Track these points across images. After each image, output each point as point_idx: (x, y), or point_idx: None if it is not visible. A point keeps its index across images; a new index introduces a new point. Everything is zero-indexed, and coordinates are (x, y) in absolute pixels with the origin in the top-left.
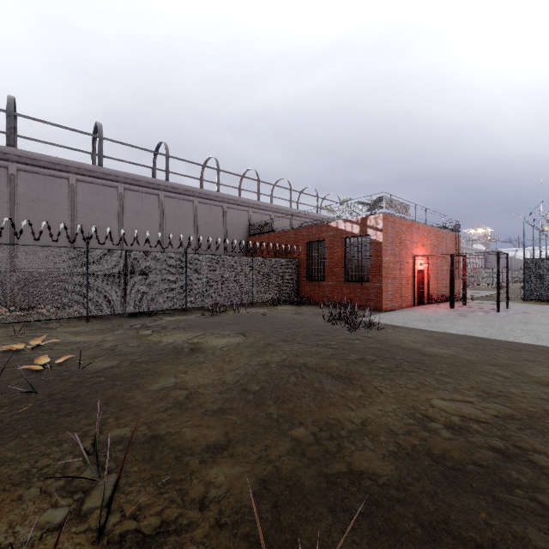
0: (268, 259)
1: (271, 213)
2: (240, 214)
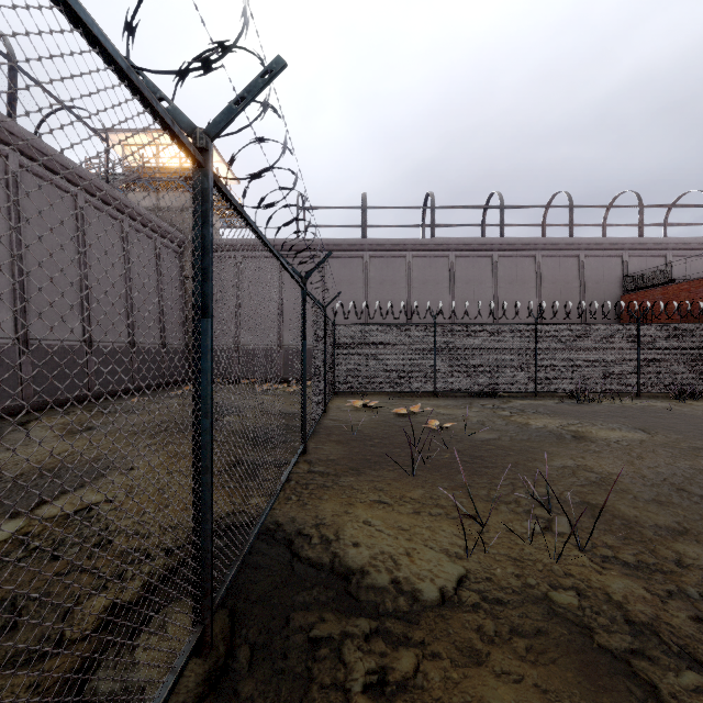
0: (667, 326)
1: (666, 252)
2: (607, 263)
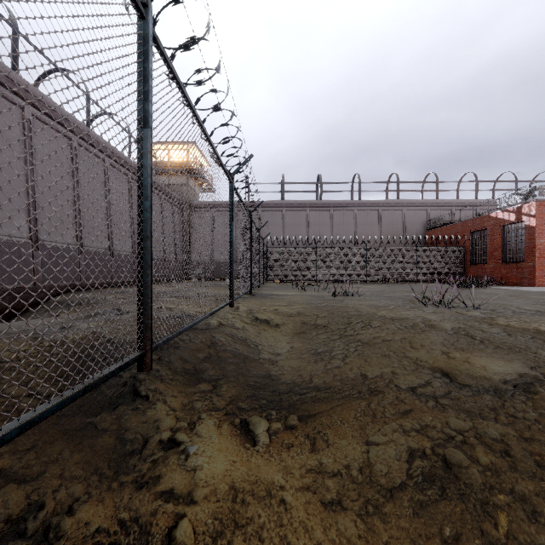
0: (431, 248)
1: (451, 207)
2: (418, 214)
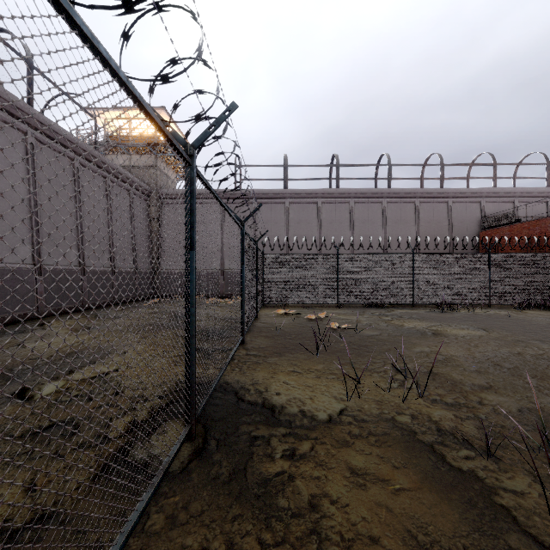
0: (510, 255)
1: (514, 199)
2: (469, 207)
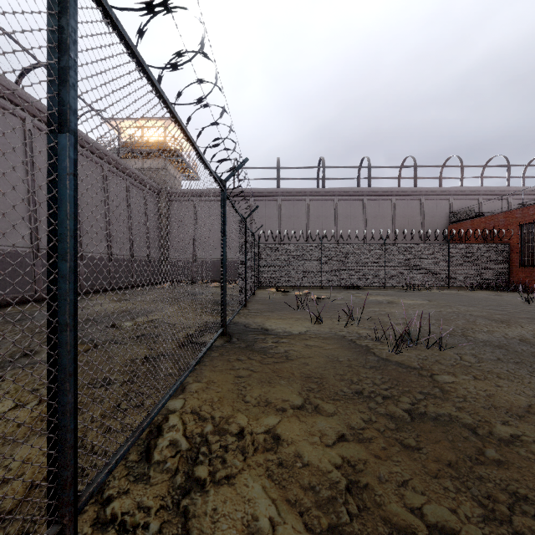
0: (467, 245)
1: (479, 196)
2: (439, 204)
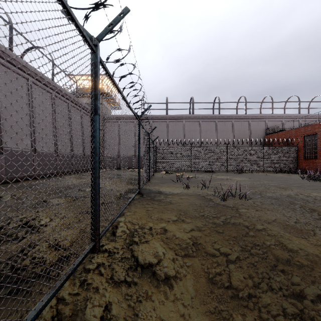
0: (273, 147)
1: (282, 119)
2: (259, 124)
